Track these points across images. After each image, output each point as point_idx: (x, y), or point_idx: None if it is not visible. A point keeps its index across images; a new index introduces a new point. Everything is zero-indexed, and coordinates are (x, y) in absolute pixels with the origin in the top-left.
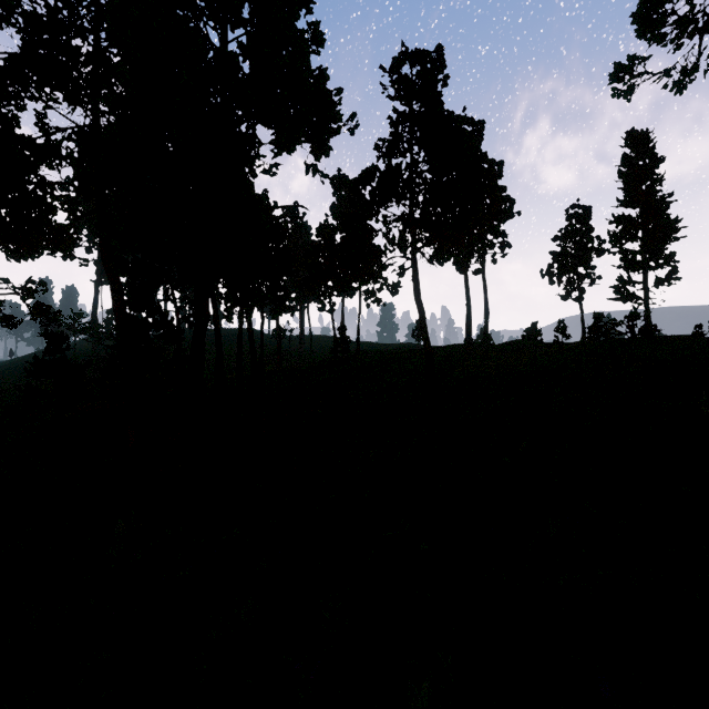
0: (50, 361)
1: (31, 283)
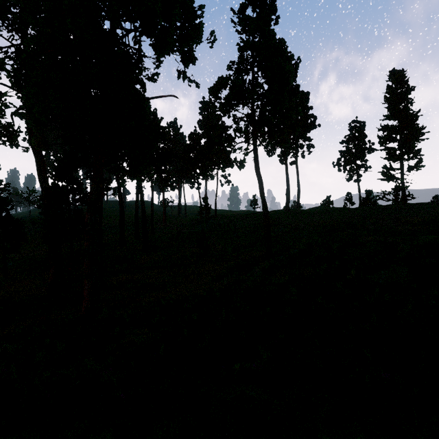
0: None
1: None
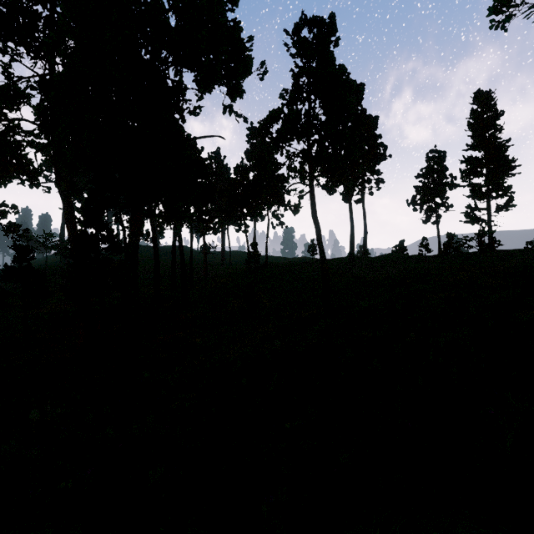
0: (17, 268)
1: (4, 206)
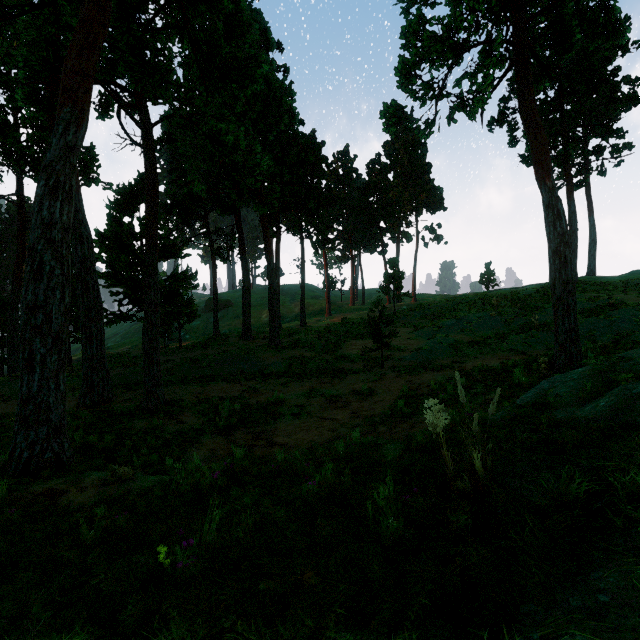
0: None
1: None
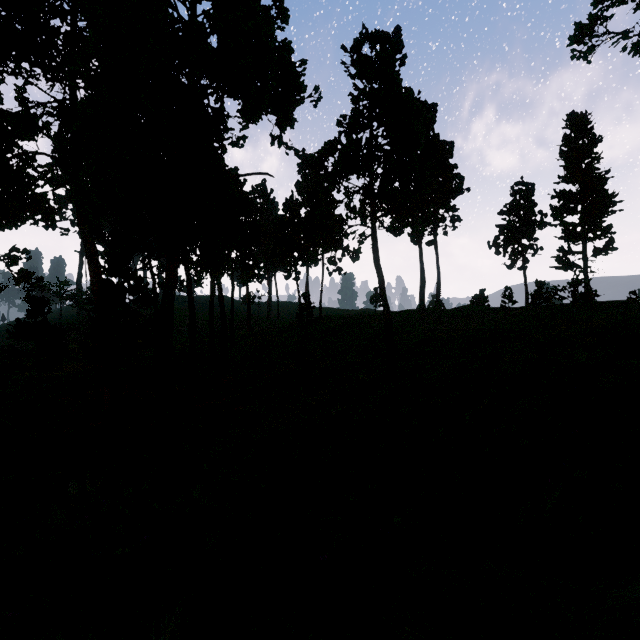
0: (31, 324)
1: (15, 250)
